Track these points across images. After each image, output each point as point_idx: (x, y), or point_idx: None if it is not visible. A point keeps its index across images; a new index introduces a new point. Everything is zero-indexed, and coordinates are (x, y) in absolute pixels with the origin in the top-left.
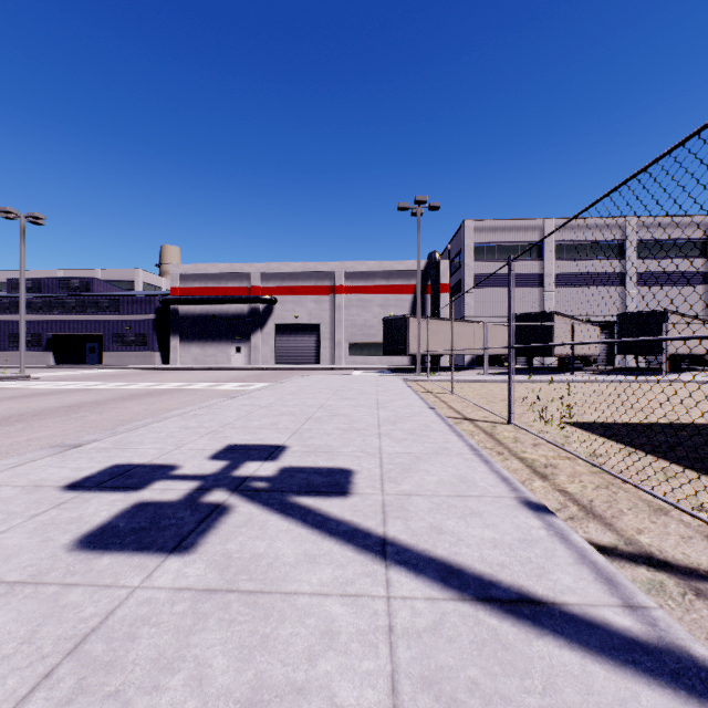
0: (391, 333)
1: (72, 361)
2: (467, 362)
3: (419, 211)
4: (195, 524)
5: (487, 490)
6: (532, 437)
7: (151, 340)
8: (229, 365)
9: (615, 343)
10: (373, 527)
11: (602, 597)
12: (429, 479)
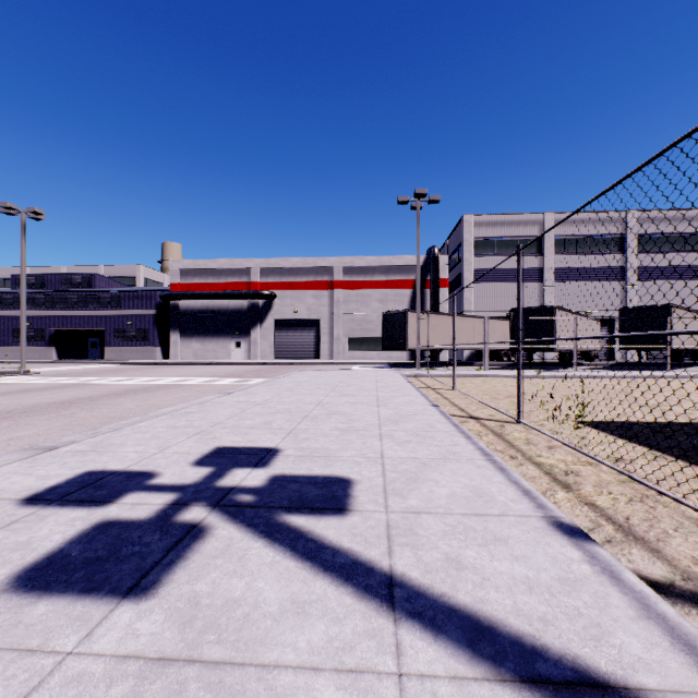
0: (390, 328)
1: (74, 356)
2: (466, 357)
3: (419, 205)
4: (162, 553)
5: (508, 507)
6: (545, 438)
7: (151, 335)
8: (229, 360)
9: (616, 338)
10: (376, 558)
11: (690, 678)
12: (439, 492)
